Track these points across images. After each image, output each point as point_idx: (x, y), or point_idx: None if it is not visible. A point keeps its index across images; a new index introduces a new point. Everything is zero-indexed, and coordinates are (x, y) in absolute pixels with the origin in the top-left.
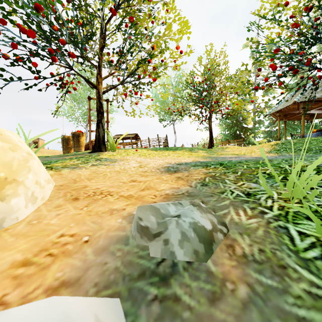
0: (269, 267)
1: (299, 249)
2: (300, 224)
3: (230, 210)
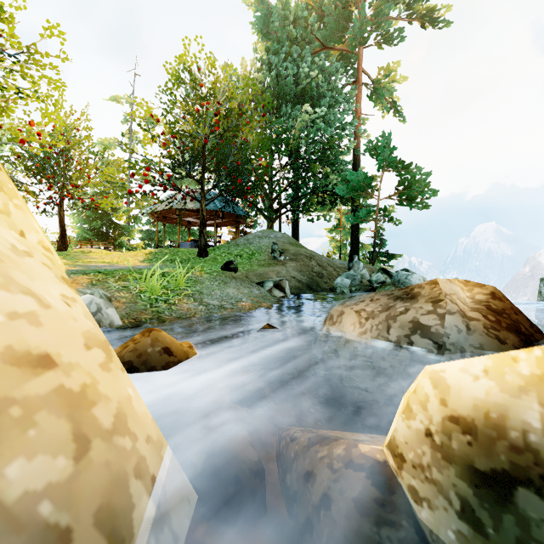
0: (133, 303)
1: (143, 299)
2: (146, 294)
3: (116, 293)
